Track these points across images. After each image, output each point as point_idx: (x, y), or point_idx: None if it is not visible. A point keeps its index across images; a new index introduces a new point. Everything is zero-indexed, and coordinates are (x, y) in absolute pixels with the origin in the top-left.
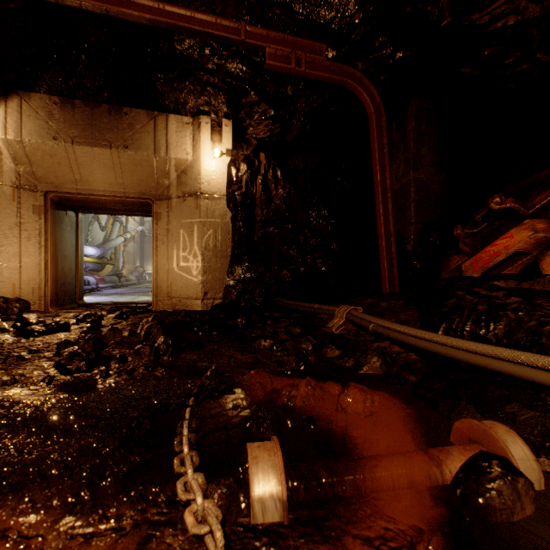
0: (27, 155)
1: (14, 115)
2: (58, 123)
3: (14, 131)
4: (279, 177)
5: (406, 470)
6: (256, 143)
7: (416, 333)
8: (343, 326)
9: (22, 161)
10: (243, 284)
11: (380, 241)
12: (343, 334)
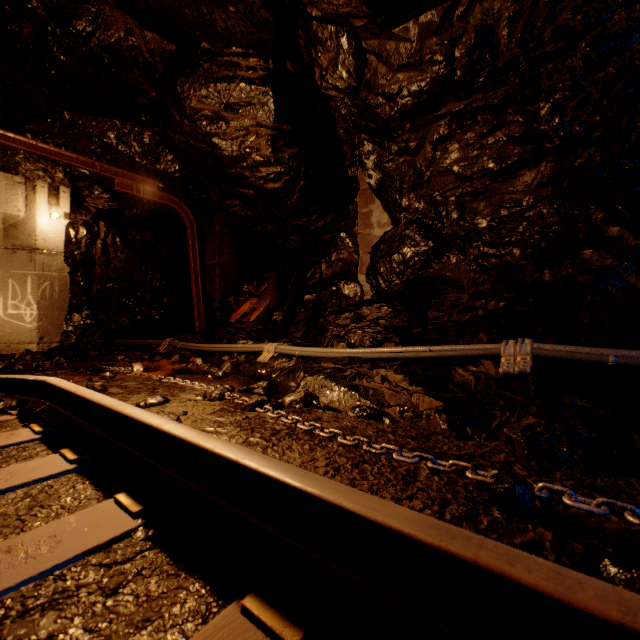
0: None
1: None
2: None
3: None
4: (119, 243)
5: (173, 366)
6: (96, 211)
7: (194, 345)
8: (167, 349)
9: None
10: (84, 329)
11: (194, 301)
12: (166, 352)
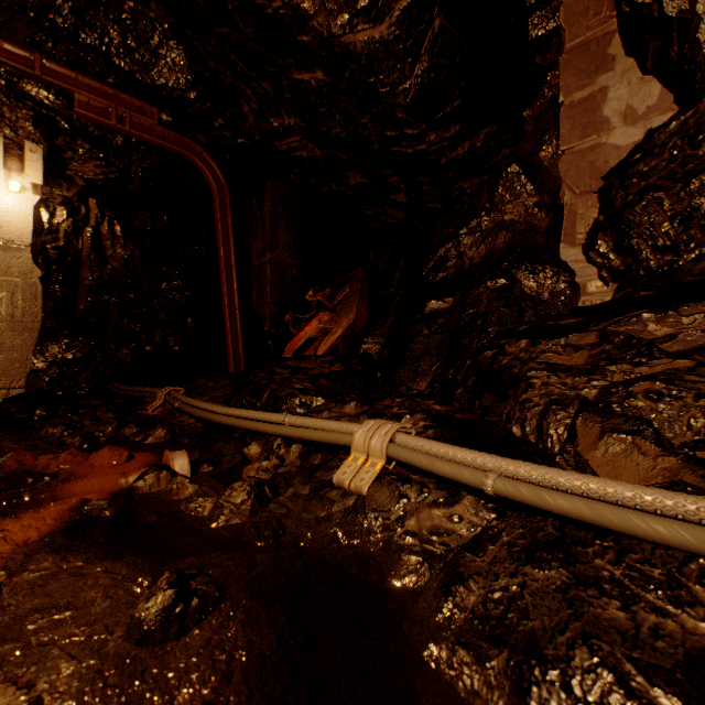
0: None
1: None
2: None
3: None
4: (119, 233)
5: (100, 483)
6: (84, 184)
7: (201, 406)
8: (162, 407)
9: None
10: (61, 368)
11: (226, 321)
12: (158, 415)
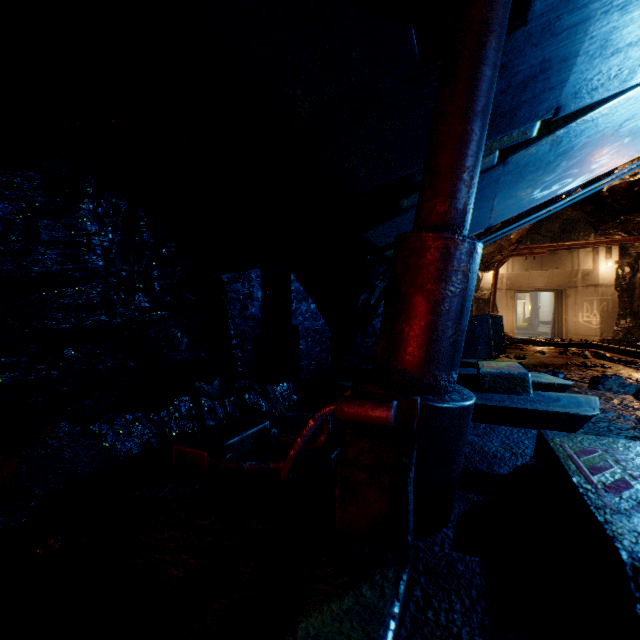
0: (512, 277)
1: (510, 264)
2: (527, 263)
3: (510, 269)
4: None
5: None
6: (635, 255)
7: None
8: None
9: (509, 279)
10: (627, 330)
11: None
12: None
